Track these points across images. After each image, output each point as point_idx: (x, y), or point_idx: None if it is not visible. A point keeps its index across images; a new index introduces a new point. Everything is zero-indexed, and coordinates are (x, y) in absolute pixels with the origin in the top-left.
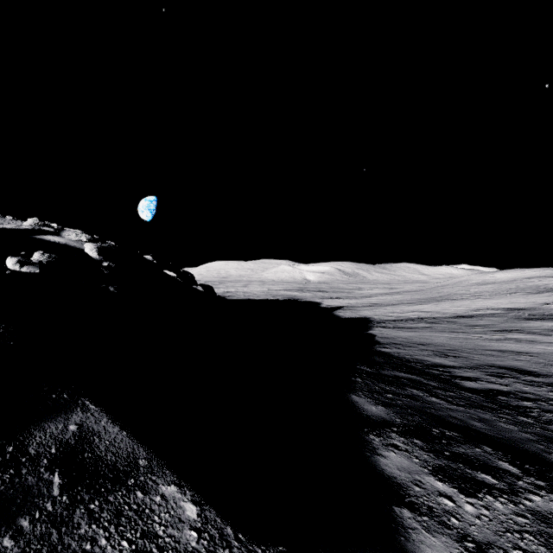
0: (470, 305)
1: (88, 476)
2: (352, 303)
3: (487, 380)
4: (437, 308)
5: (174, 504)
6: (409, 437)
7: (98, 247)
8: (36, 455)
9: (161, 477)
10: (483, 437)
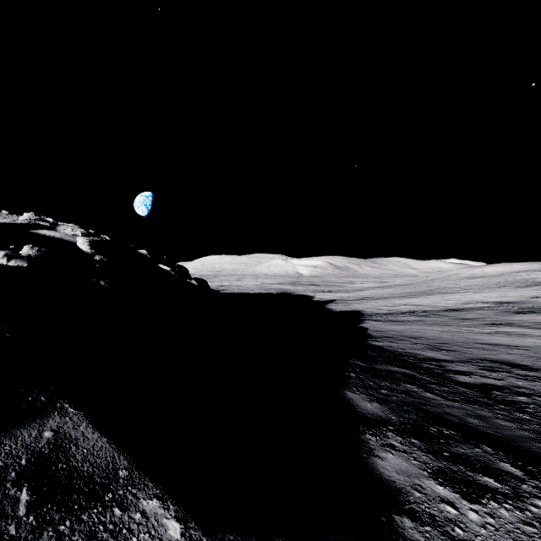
0: (460, 298)
1: (60, 491)
2: (343, 297)
3: (481, 374)
4: (428, 302)
5: (156, 521)
6: (406, 436)
7: (91, 241)
8: (4, 468)
9: (142, 490)
10: (482, 436)
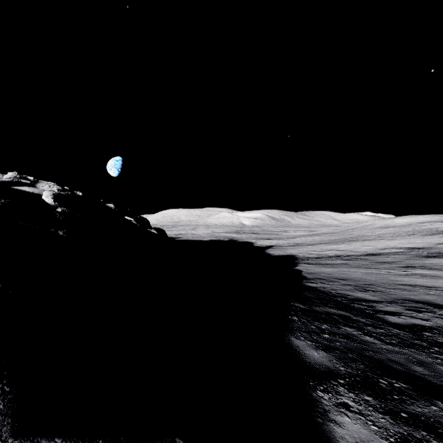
0: (377, 245)
1: None
2: (280, 243)
3: (408, 315)
4: (350, 248)
5: None
6: (358, 392)
7: (55, 194)
8: None
9: None
10: (432, 388)
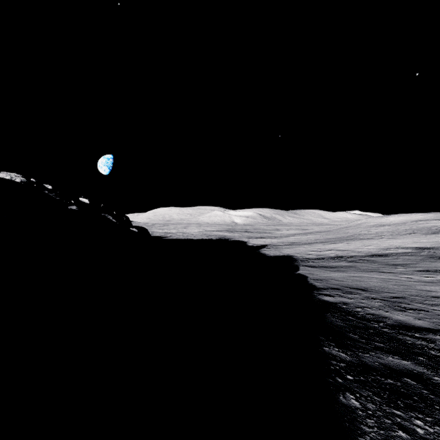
0: (379, 244)
1: None
2: (274, 242)
3: None
4: (351, 247)
5: None
6: None
7: None
8: None
9: None
10: None
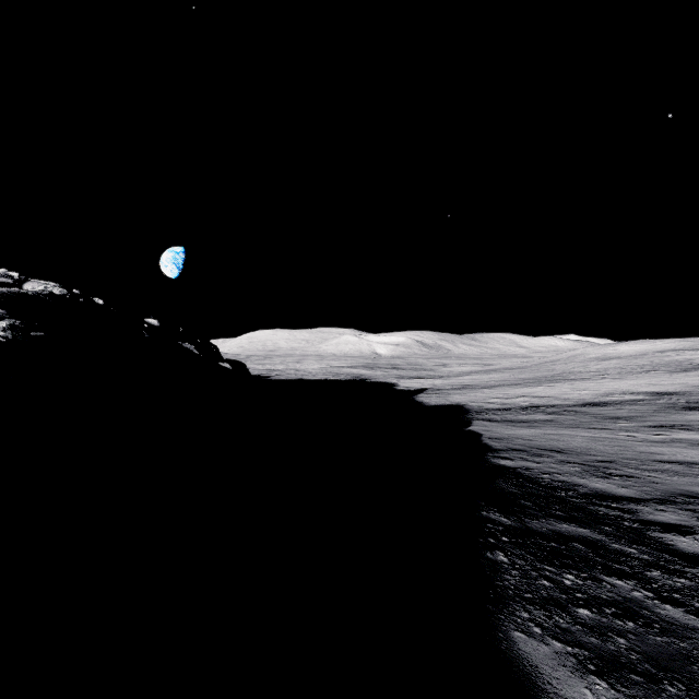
0: (598, 387)
1: None
2: (437, 385)
3: None
4: (554, 392)
5: None
6: None
7: (3, 293)
8: None
9: None
10: None
